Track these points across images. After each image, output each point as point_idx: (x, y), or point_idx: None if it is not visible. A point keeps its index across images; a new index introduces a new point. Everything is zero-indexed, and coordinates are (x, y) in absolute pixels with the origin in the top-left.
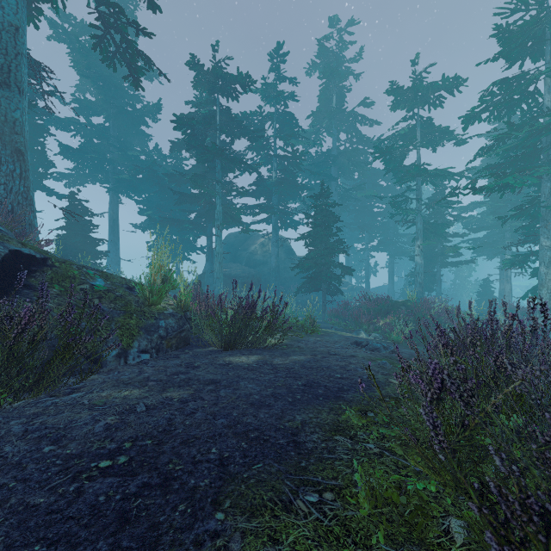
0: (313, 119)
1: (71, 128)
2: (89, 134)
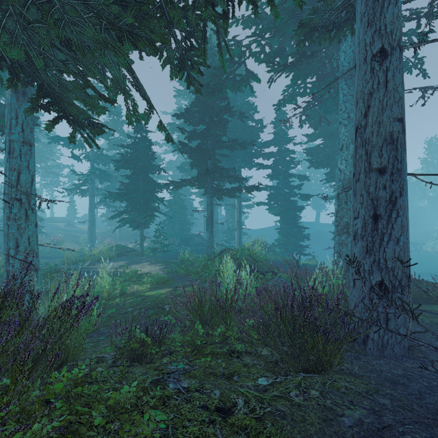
0: (167, 146)
1: None
2: None
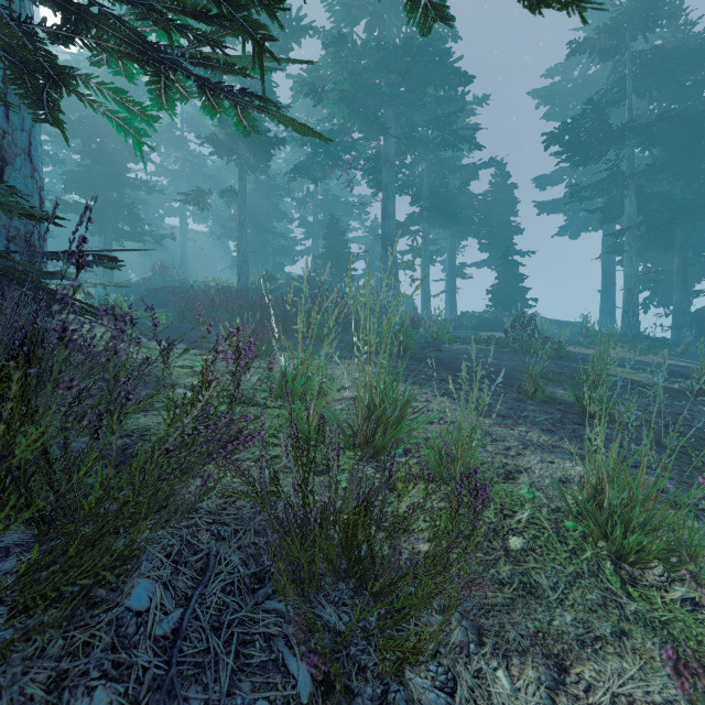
0: None
1: (562, 178)
2: (581, 174)
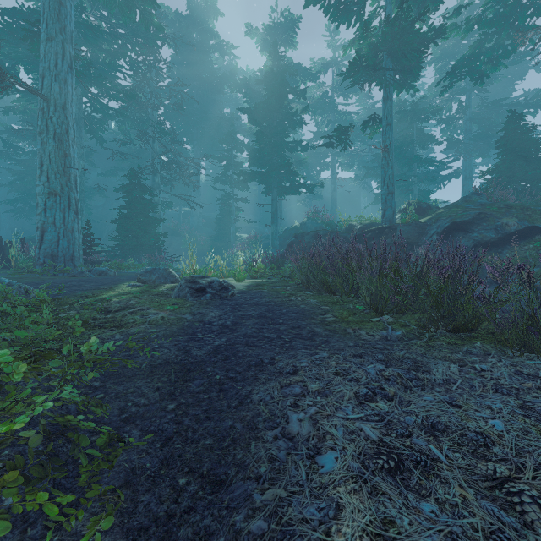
0: None
1: None
2: None
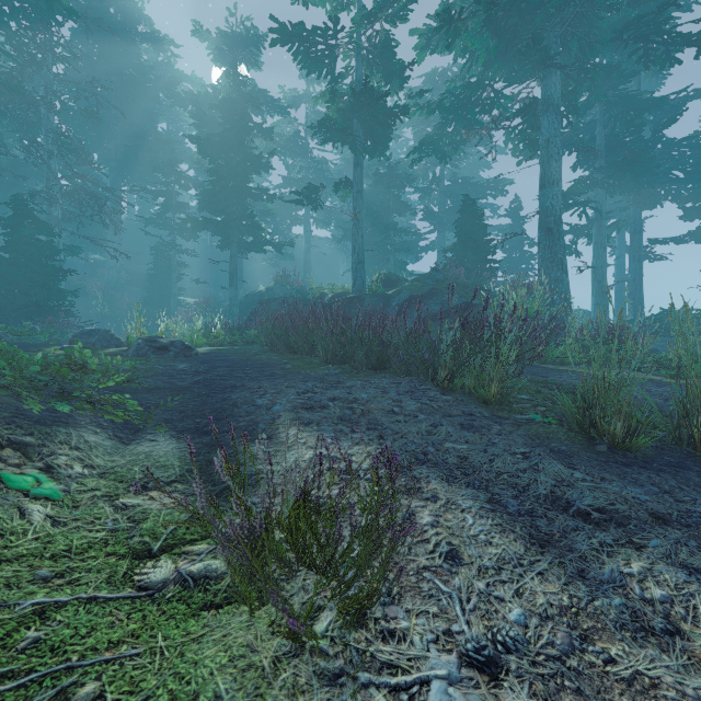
0: None
1: None
2: None
